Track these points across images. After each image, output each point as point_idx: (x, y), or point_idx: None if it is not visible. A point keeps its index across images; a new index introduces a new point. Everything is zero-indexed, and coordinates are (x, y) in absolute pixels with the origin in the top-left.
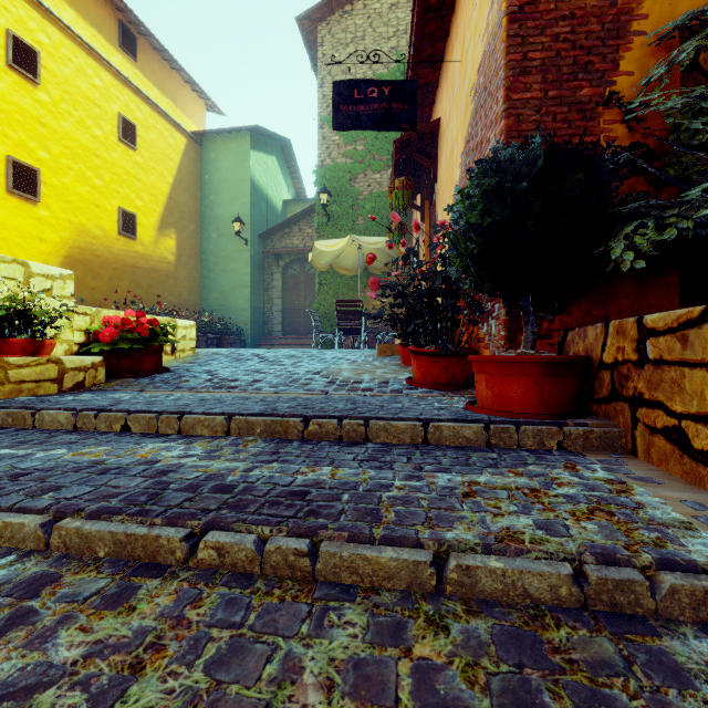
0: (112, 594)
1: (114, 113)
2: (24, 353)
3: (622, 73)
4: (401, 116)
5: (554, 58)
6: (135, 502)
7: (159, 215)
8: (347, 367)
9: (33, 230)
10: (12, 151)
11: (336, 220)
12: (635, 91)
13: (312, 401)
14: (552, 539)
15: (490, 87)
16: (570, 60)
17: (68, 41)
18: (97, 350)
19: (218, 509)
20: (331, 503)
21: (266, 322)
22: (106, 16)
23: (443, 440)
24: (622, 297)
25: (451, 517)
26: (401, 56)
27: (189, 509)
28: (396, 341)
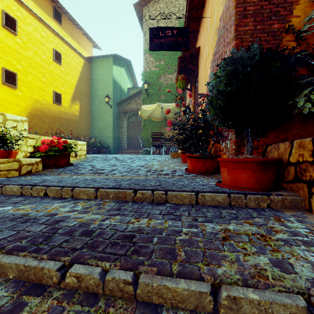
0: (7, 311)
1: (51, 48)
2: (2, 157)
3: (294, 16)
4: (182, 44)
5: (260, 9)
6: (35, 243)
7: (72, 94)
8: (156, 163)
9: (14, 101)
10: (4, 65)
11: (151, 96)
12: (301, 25)
13: (139, 180)
14: (285, 275)
15: (226, 26)
16: (268, 10)
17: (30, 15)
18: (38, 155)
19: (81, 248)
20: (147, 244)
21: (119, 142)
22: (47, 4)
23: (206, 202)
24: (294, 128)
25: (218, 256)
26: (181, 21)
27: (65, 248)
28: (179, 151)
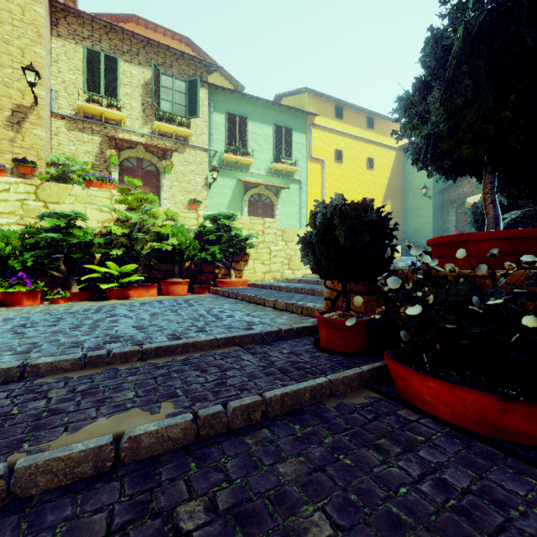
0: None
1: (365, 158)
2: None
3: None
4: None
5: None
6: None
7: (383, 195)
8: None
9: None
10: (336, 190)
11: None
12: None
13: None
14: None
15: None
16: None
17: (350, 140)
18: None
19: None
20: None
21: None
22: (362, 119)
23: None
24: None
25: None
26: None
27: None
28: None
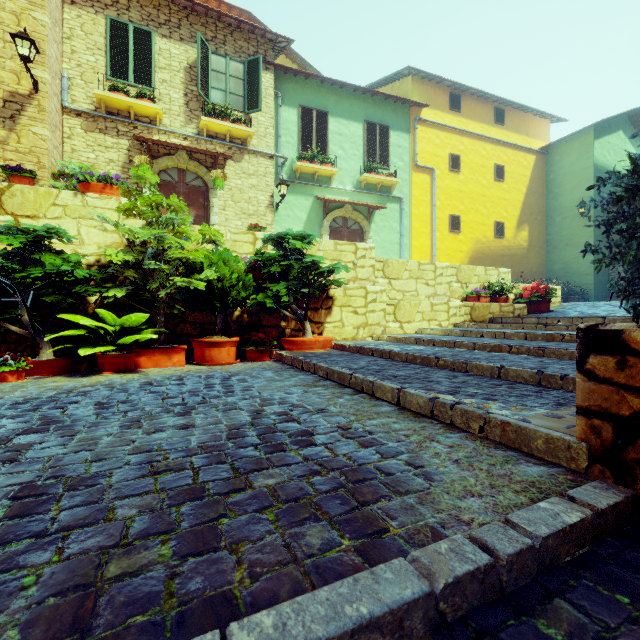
0: None
1: (491, 165)
2: (503, 302)
3: None
4: None
5: None
6: None
7: (517, 217)
8: None
9: (457, 247)
10: (450, 211)
11: None
12: None
13: None
14: None
15: None
16: None
17: (471, 140)
18: (523, 301)
19: None
20: None
21: None
22: (488, 110)
23: None
24: None
25: None
26: None
27: None
28: None
